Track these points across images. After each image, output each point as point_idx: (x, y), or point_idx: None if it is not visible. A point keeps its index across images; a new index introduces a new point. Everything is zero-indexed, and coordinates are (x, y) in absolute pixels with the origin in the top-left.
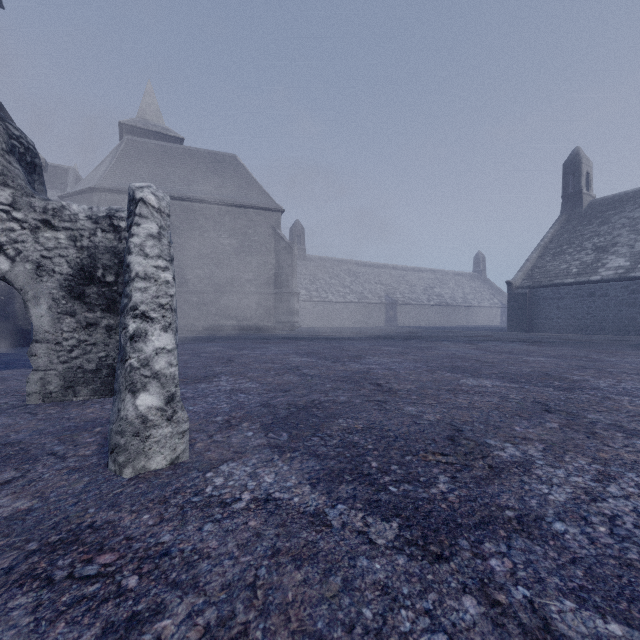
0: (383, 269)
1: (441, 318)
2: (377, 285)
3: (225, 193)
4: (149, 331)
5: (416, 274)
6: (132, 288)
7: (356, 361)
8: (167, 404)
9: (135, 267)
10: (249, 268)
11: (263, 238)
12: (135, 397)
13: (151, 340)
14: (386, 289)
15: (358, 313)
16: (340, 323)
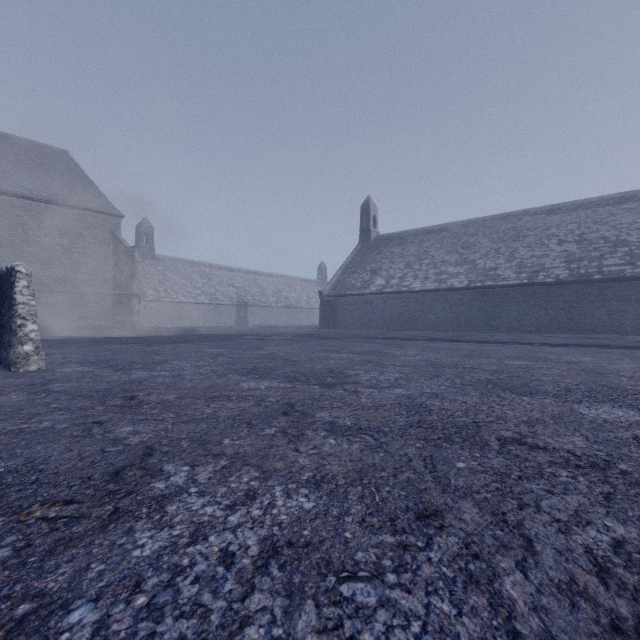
0: (237, 273)
1: (287, 318)
2: (229, 287)
3: (55, 191)
4: (27, 324)
5: (268, 279)
6: (18, 308)
7: (161, 346)
8: (36, 349)
9: (19, 300)
10: (84, 269)
11: (100, 240)
12: (23, 346)
13: (28, 327)
14: (238, 292)
15: (210, 313)
16: (191, 323)
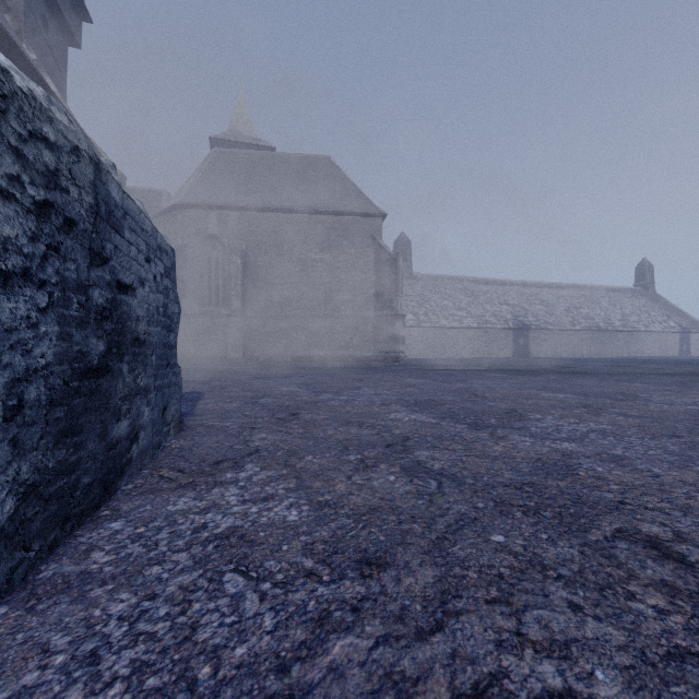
0: (509, 286)
1: (590, 347)
2: (502, 306)
3: (317, 200)
4: None
5: (554, 291)
6: None
7: (516, 426)
8: None
9: None
10: (344, 287)
11: (361, 250)
12: None
13: None
14: (514, 311)
15: (478, 341)
16: (455, 353)
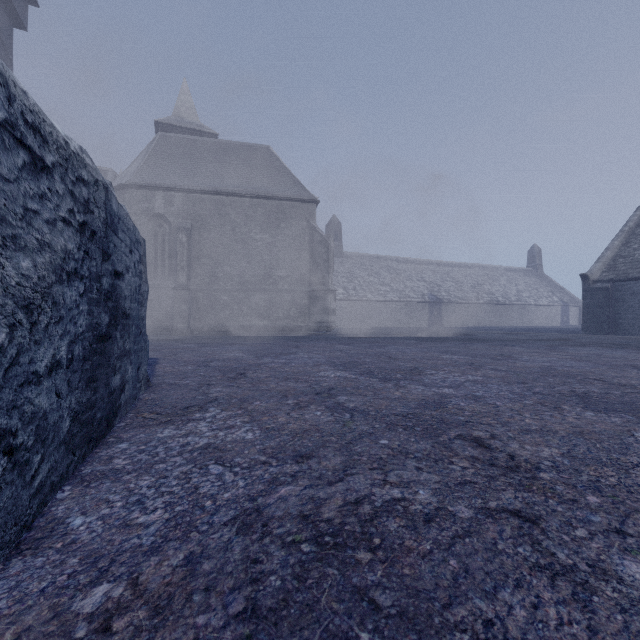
0: (426, 265)
1: (492, 318)
2: (419, 282)
3: (257, 185)
4: None
5: (462, 270)
6: None
7: (415, 379)
8: None
9: None
10: (282, 264)
11: (297, 232)
12: None
13: None
14: (429, 287)
15: (399, 313)
16: (379, 323)
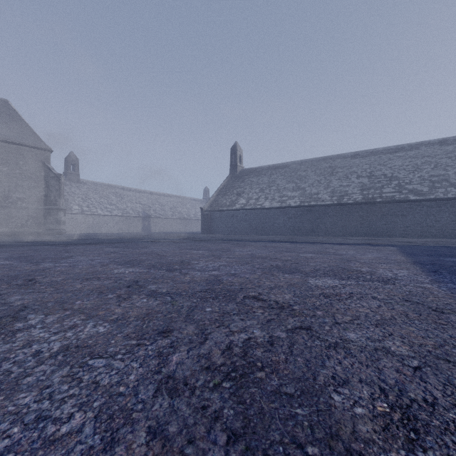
0: (143, 193)
1: (180, 227)
2: (137, 204)
3: None
4: None
5: (166, 198)
6: None
7: (75, 246)
8: None
9: None
10: (20, 189)
11: (34, 168)
12: None
13: None
14: (144, 207)
15: (122, 223)
16: (107, 230)
